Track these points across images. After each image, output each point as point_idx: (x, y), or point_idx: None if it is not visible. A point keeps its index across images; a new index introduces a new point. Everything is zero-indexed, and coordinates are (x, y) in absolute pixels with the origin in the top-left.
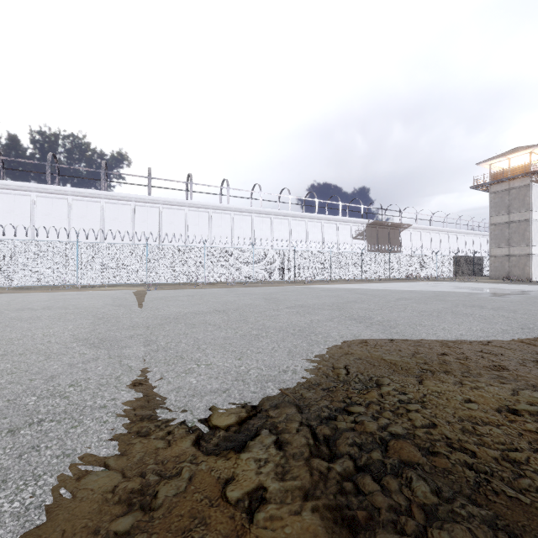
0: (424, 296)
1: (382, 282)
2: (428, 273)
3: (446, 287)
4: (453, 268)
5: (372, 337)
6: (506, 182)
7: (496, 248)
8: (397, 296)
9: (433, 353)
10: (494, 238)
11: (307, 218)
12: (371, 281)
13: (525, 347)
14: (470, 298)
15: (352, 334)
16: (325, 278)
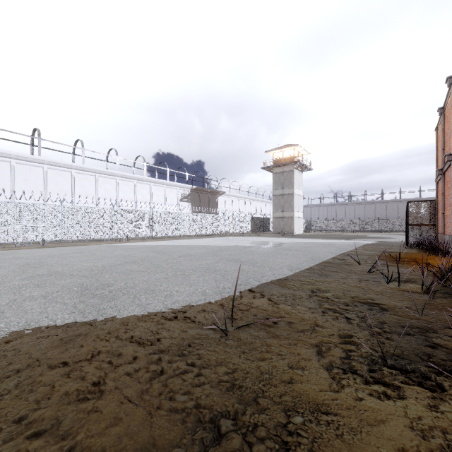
0: (207, 251)
1: (197, 237)
2: (234, 230)
3: (235, 242)
4: (251, 226)
5: (49, 325)
6: (281, 167)
7: (276, 212)
8: (185, 252)
9: (49, 364)
10: (275, 205)
11: (135, 179)
12: (190, 237)
13: (211, 316)
14: (240, 251)
15: (25, 324)
16: (147, 235)
